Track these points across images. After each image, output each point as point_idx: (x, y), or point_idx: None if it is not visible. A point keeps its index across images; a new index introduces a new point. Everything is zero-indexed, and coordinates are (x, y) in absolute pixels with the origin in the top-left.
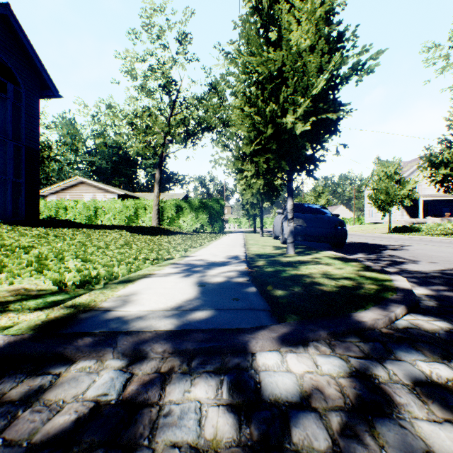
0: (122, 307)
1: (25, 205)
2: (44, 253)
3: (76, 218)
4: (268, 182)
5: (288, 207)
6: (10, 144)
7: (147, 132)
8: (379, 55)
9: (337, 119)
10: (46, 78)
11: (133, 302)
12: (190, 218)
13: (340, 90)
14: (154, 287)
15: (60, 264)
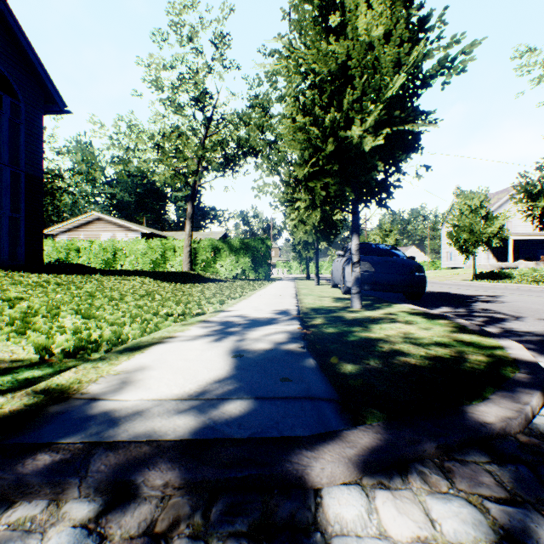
0: (117, 393)
1: (25, 246)
2: (35, 307)
3: (91, 262)
4: (325, 218)
5: (353, 247)
6: (6, 171)
7: (176, 156)
8: (474, 47)
9: (416, 134)
10: (51, 89)
11: (135, 384)
12: (229, 262)
13: (420, 96)
14: (171, 358)
15: (52, 322)
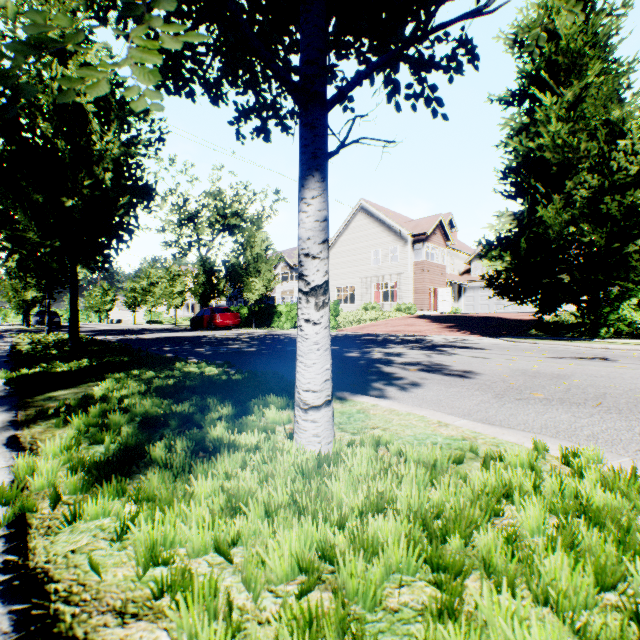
0: None
1: None
2: None
3: None
4: None
5: (29, 315)
6: None
7: None
8: None
9: None
10: None
11: None
12: None
13: None
14: None
15: None
